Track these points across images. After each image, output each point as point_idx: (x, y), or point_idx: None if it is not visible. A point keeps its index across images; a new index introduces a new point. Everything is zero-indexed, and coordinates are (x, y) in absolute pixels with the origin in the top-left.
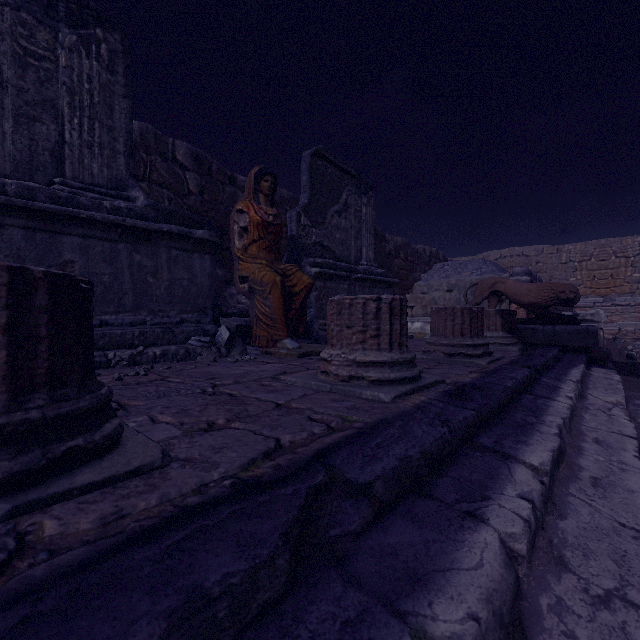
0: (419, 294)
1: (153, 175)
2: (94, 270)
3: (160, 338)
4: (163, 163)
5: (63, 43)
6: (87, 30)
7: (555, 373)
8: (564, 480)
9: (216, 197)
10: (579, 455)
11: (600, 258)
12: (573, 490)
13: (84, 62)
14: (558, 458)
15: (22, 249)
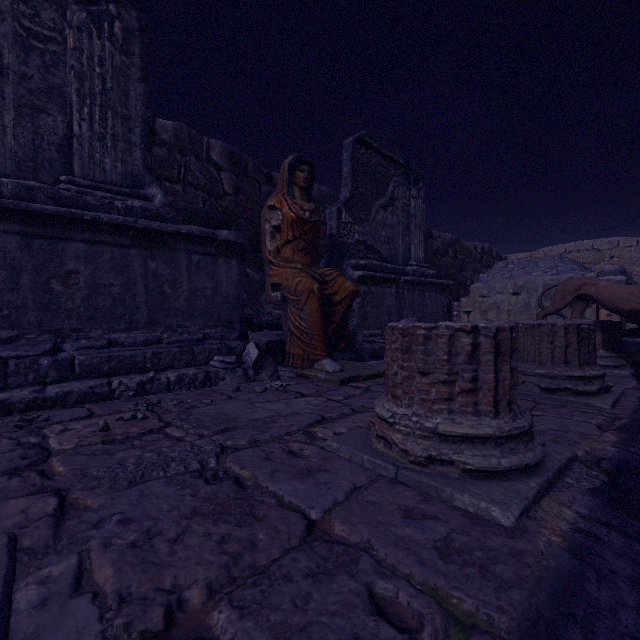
0: (477, 297)
1: (187, 176)
2: (102, 281)
3: (177, 359)
4: (197, 164)
5: (71, 21)
6: (99, 6)
7: None
8: None
9: (252, 197)
10: None
11: None
12: None
13: (95, 43)
14: None
15: (17, 259)
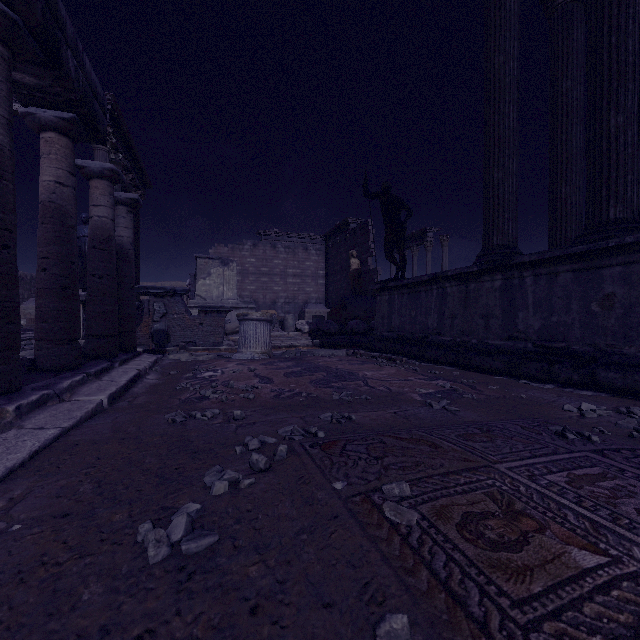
0: (23, 310)
1: None
2: None
3: None
4: None
5: None
6: None
7: None
8: None
9: None
10: None
11: None
12: None
13: None
14: None
15: None
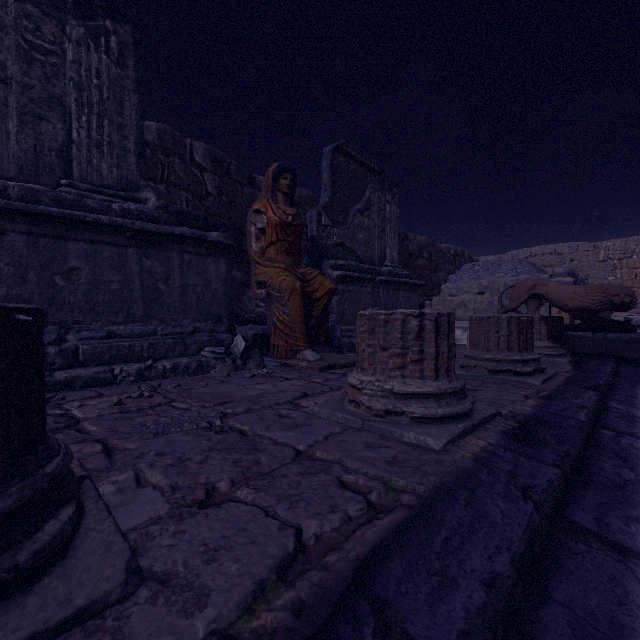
0: (447, 296)
1: (171, 177)
2: (101, 277)
3: (171, 350)
4: (181, 164)
5: (70, 36)
6: (96, 22)
7: (623, 395)
8: None
9: (234, 198)
10: None
11: None
12: None
13: (92, 56)
14: None
15: (24, 256)
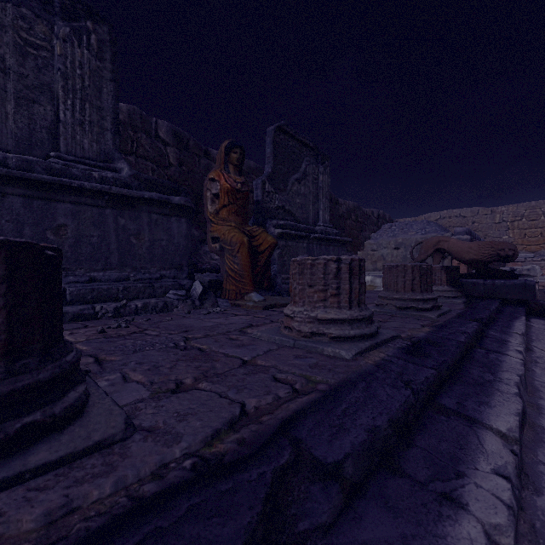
0: (369, 251)
1: (139, 150)
2: (84, 233)
3: (142, 292)
4: (147, 139)
5: (58, 34)
6: (79, 23)
7: (500, 326)
8: (530, 445)
9: (193, 168)
10: (539, 414)
11: (530, 218)
12: (542, 457)
13: (76, 51)
14: (522, 420)
15: (21, 215)
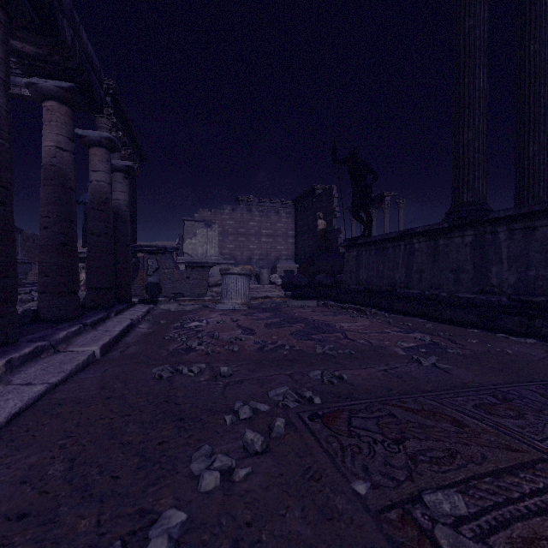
0: None
1: None
2: None
3: None
4: None
5: None
6: None
7: None
8: None
9: None
10: None
11: None
12: None
13: None
14: None
15: None
